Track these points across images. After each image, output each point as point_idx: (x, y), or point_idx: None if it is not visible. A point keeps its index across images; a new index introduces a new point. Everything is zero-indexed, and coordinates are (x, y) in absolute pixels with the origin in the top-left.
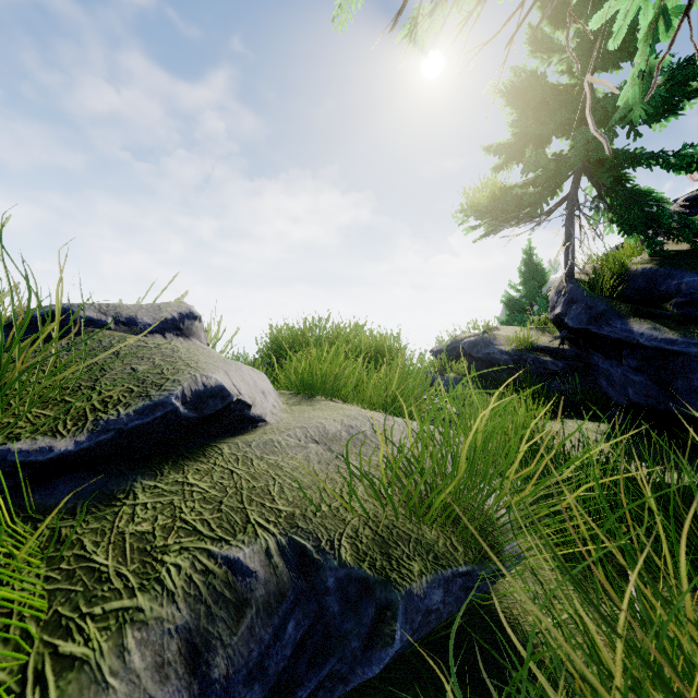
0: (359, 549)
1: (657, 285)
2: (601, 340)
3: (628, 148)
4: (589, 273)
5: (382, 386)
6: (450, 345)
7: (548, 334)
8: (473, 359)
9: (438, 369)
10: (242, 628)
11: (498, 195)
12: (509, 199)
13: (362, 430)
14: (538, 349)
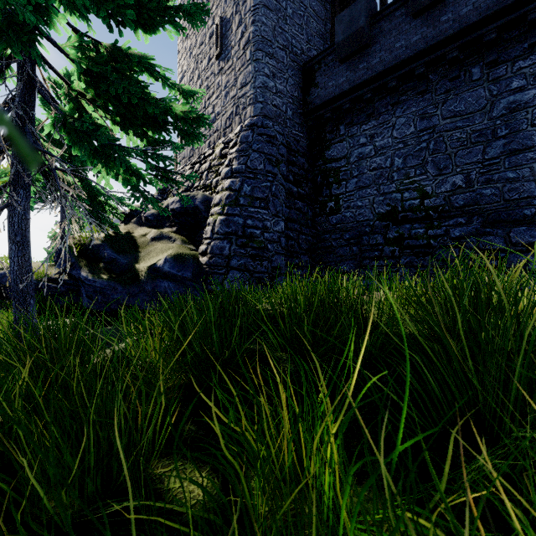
0: None
1: (100, 251)
2: (75, 277)
3: (91, 183)
4: (76, 239)
5: None
6: None
7: None
8: (3, 286)
9: None
10: None
11: None
12: None
13: None
14: (51, 279)
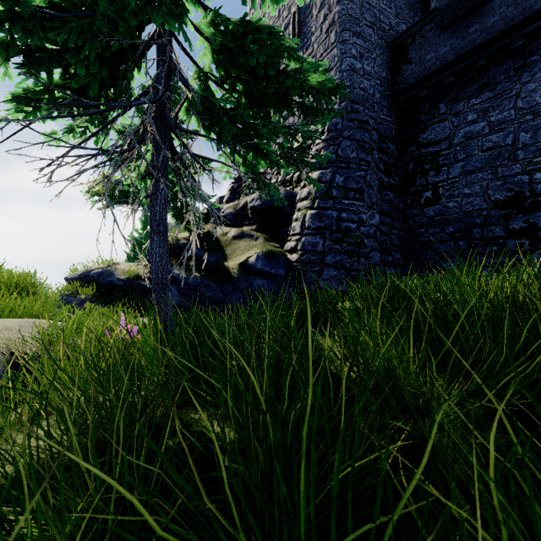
0: (33, 351)
1: (187, 250)
2: None
3: None
4: None
5: (29, 308)
6: (83, 274)
7: (148, 268)
8: (101, 284)
9: (72, 292)
10: (1, 367)
11: (112, 190)
12: (120, 192)
13: (25, 325)
14: (141, 278)
